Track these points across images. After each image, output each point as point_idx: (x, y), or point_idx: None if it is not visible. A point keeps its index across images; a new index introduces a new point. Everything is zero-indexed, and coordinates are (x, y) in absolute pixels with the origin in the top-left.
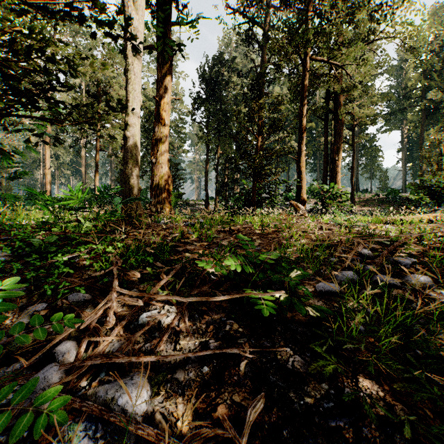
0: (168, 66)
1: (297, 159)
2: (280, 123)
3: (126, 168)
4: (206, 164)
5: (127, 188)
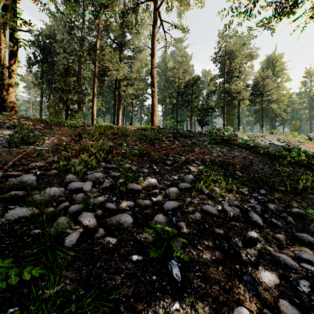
0: (16, 51)
1: (92, 107)
2: (80, 89)
3: (2, 95)
4: (41, 104)
5: (3, 102)
